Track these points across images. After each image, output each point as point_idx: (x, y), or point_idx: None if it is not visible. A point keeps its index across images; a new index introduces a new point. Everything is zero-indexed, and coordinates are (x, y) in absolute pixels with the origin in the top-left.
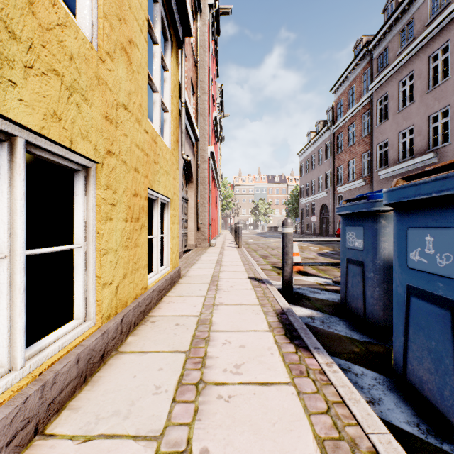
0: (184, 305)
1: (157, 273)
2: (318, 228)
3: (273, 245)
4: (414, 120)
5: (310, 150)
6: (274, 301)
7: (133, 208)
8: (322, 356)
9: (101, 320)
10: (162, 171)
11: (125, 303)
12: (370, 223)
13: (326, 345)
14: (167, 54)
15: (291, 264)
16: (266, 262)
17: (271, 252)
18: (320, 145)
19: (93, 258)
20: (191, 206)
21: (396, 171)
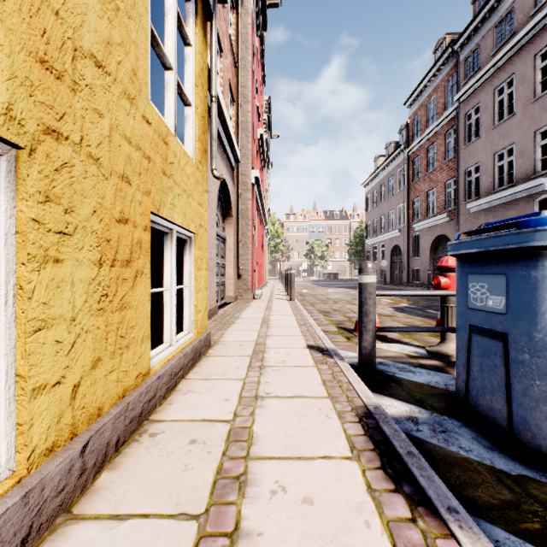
0: (209, 397)
1: (170, 344)
2: (388, 274)
3: (334, 297)
4: (515, 138)
5: (378, 178)
6: (350, 389)
7: (118, 242)
8: (471, 536)
9: (26, 462)
10: (179, 190)
11: (96, 410)
12: (523, 269)
13: (456, 487)
14: (189, 21)
15: (372, 330)
16: (328, 321)
17: (333, 306)
18: (391, 172)
19: (10, 339)
20: (229, 246)
21: (491, 202)
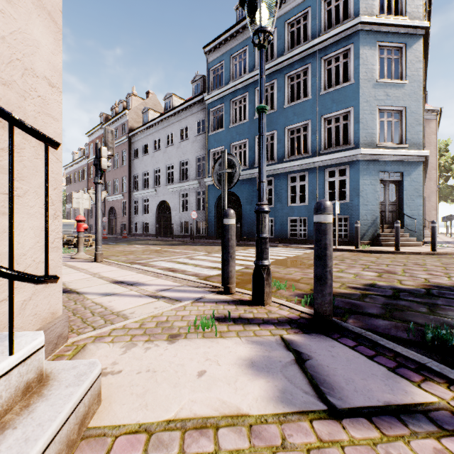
0: None
1: None
2: None
3: None
4: (118, 177)
5: (74, 167)
6: None
7: None
8: None
9: None
10: None
11: None
12: None
13: None
14: None
15: None
16: None
17: None
18: (80, 168)
19: None
20: None
21: (113, 199)
